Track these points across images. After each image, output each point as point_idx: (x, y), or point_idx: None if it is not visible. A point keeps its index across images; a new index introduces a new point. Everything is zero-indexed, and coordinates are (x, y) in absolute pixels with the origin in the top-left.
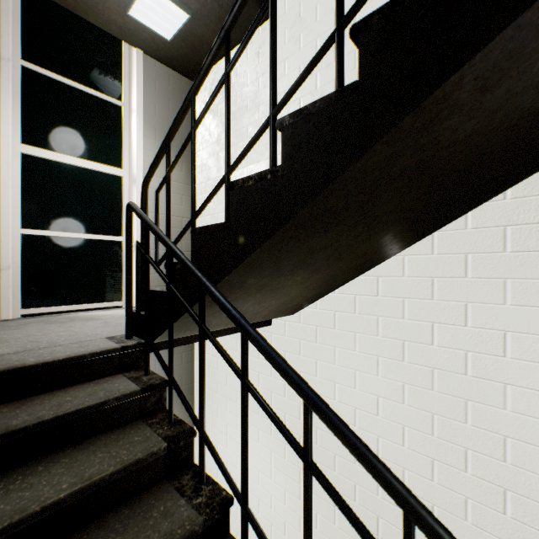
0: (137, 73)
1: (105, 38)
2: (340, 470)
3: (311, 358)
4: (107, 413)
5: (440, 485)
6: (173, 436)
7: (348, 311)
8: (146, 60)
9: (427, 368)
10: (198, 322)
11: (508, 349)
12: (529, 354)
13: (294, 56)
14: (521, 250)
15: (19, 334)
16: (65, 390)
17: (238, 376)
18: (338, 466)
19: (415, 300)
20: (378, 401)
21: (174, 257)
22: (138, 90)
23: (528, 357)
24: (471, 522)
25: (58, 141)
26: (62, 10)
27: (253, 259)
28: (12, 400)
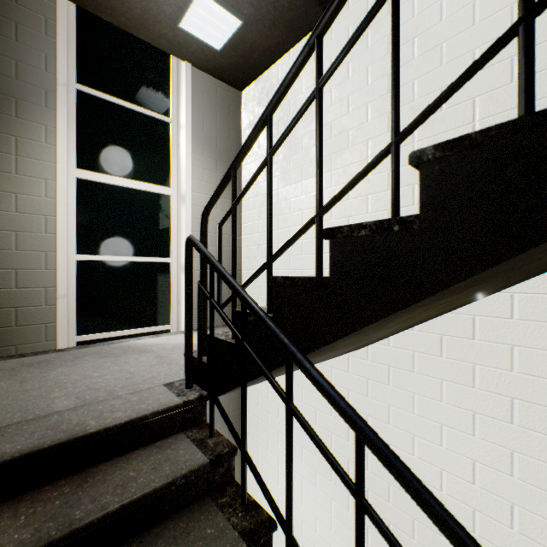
0: (186, 87)
1: (154, 53)
2: (421, 539)
3: (381, 402)
4: (174, 492)
5: None
6: (252, 531)
7: (431, 353)
8: (194, 72)
9: None
10: (284, 399)
11: None
12: None
13: (359, 57)
14: None
15: (76, 375)
16: (126, 458)
17: (351, 492)
18: (418, 533)
19: (530, 349)
20: (474, 466)
21: (250, 311)
22: (186, 105)
23: None
24: None
25: (110, 163)
26: (114, 29)
27: (362, 329)
28: (72, 472)
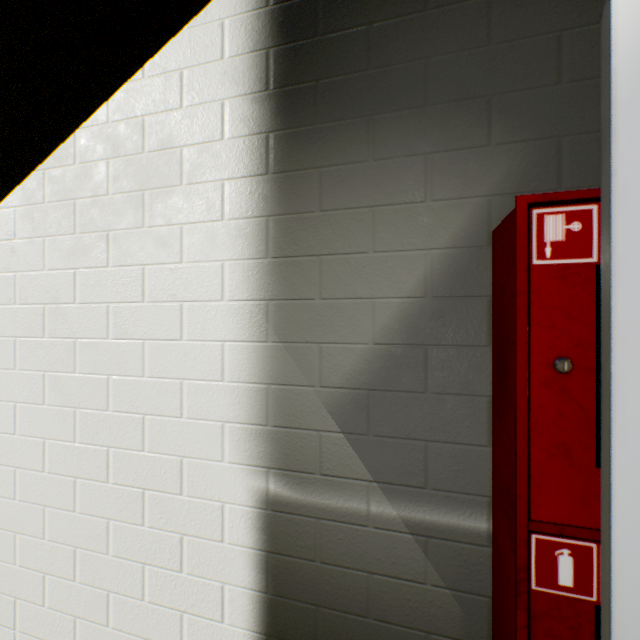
0: None
1: None
2: None
3: None
4: None
5: (83, 514)
6: None
7: None
8: None
9: (70, 340)
10: None
11: (147, 289)
12: (165, 293)
13: None
14: (159, 149)
15: None
16: None
17: None
18: None
19: (58, 237)
20: (16, 410)
21: None
22: None
23: (164, 296)
24: (113, 554)
25: None
26: None
27: None
28: None
